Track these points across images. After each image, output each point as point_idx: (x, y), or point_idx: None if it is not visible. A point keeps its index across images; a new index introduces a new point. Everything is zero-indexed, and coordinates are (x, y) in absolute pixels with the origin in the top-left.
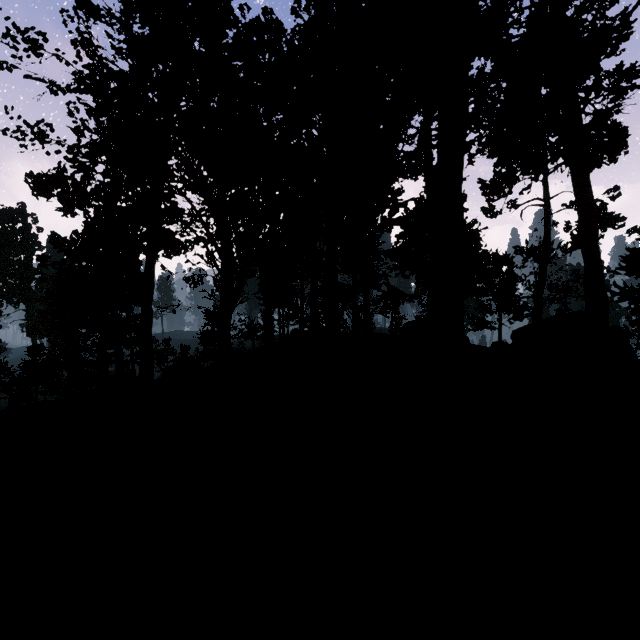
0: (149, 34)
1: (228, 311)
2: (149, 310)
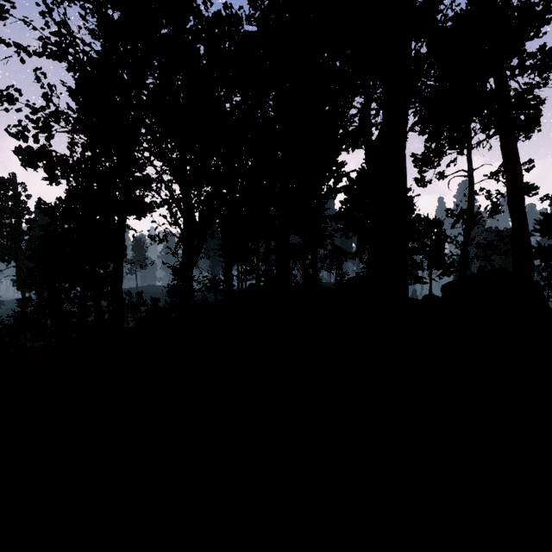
0: (119, 17)
1: (189, 266)
2: (120, 266)
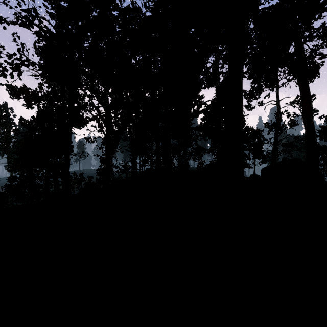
0: (67, 6)
1: (109, 157)
2: (68, 157)
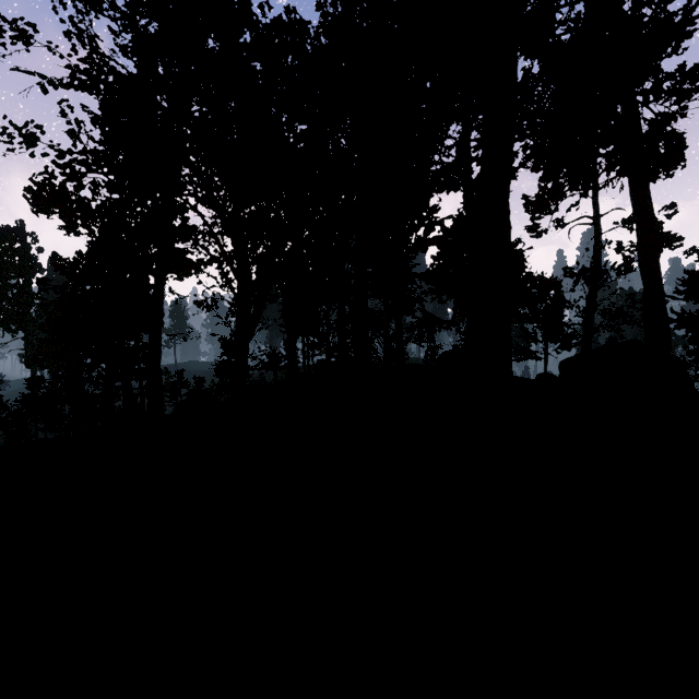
0: (157, 30)
1: (245, 339)
2: (158, 338)
